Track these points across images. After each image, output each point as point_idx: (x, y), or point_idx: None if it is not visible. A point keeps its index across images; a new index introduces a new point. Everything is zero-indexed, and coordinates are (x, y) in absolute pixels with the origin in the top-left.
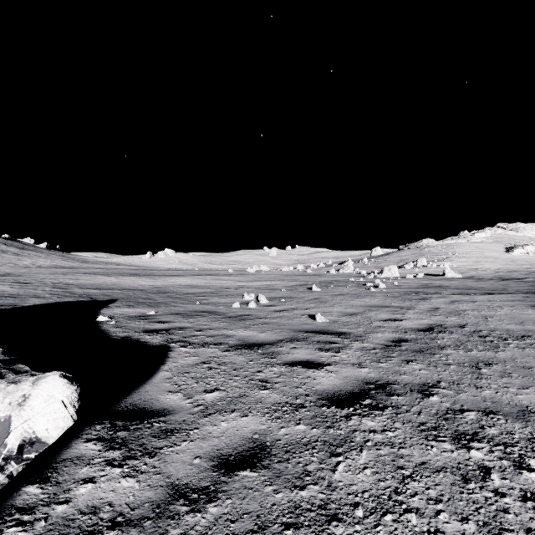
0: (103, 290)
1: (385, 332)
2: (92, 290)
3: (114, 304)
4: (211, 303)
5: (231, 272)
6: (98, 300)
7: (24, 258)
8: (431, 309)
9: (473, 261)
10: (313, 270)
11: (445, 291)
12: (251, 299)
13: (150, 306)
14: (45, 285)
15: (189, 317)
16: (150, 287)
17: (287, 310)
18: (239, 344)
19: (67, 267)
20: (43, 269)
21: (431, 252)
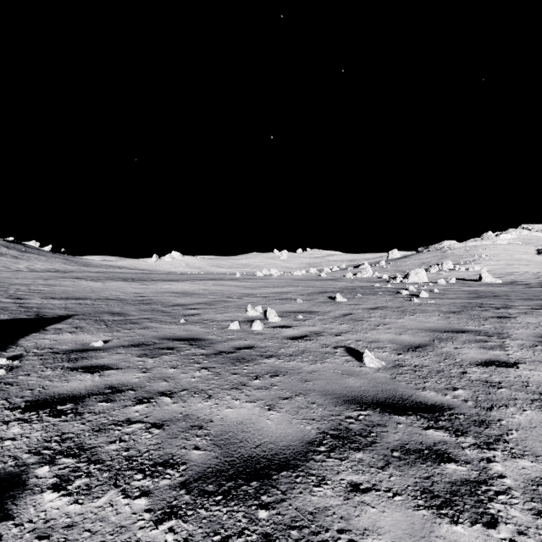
0: (70, 300)
1: (520, 403)
2: (55, 300)
3: (56, 325)
4: (201, 320)
5: (238, 277)
6: (43, 317)
7: (22, 261)
8: (541, 339)
9: (504, 264)
10: (328, 274)
11: (515, 303)
12: (256, 315)
13: (108, 328)
14: (1, 293)
15: (152, 353)
16: (134, 295)
17: (308, 336)
18: (211, 469)
19: (62, 270)
20: (32, 273)
21: (455, 255)
